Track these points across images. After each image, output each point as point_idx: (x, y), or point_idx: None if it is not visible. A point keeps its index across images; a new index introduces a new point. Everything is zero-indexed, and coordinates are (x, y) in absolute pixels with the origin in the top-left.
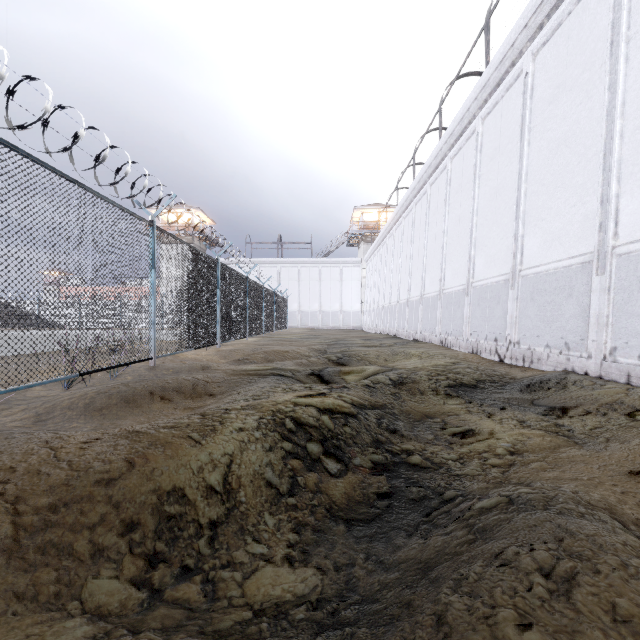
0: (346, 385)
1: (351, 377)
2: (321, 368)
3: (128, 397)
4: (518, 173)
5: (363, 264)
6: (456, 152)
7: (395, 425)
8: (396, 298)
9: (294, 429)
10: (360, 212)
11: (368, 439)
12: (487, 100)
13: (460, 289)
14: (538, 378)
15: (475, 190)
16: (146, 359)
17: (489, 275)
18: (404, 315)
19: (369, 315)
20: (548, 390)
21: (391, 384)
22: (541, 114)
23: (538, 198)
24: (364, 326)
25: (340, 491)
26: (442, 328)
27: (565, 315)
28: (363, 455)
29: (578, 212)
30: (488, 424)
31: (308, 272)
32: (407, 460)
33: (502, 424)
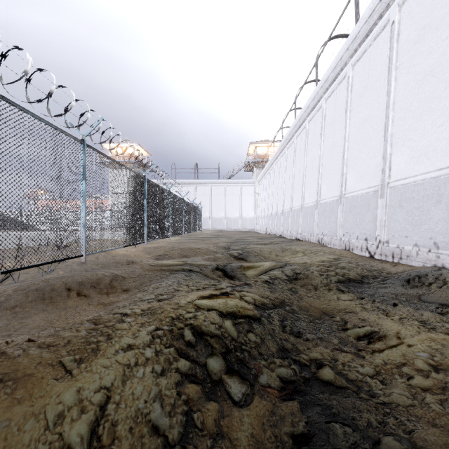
0: (247, 282)
1: (251, 272)
2: (225, 264)
3: (45, 294)
4: (386, 104)
5: (256, 184)
6: (330, 94)
7: (298, 327)
8: (281, 208)
9: (193, 341)
10: (254, 146)
11: (273, 347)
12: (357, 49)
13: (334, 199)
14: (414, 273)
15: (347, 121)
16: (76, 256)
17: (359, 188)
18: (288, 220)
19: (261, 220)
20: (430, 286)
21: (287, 280)
22: (407, 53)
23: (405, 122)
24: (257, 228)
25: (246, 433)
26: (319, 230)
27: (434, 219)
28: (270, 370)
29: (446, 130)
30: (390, 325)
31: (216, 190)
32: (318, 376)
33: (404, 325)
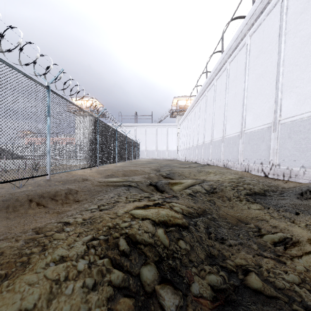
0: (175, 195)
1: (176, 187)
2: (157, 181)
3: (9, 204)
4: (277, 61)
5: (178, 126)
6: (232, 58)
7: (221, 233)
8: (196, 142)
9: (127, 251)
10: (176, 100)
11: (202, 254)
12: (253, 24)
13: (236, 135)
14: (305, 188)
15: (246, 77)
16: (42, 175)
17: (256, 125)
18: (201, 151)
19: (181, 152)
20: None
21: (206, 193)
22: (294, 22)
23: (293, 74)
24: (179, 158)
25: None
26: (224, 157)
27: None
28: (200, 277)
29: None
30: (299, 232)
31: (150, 130)
32: (247, 283)
33: None
